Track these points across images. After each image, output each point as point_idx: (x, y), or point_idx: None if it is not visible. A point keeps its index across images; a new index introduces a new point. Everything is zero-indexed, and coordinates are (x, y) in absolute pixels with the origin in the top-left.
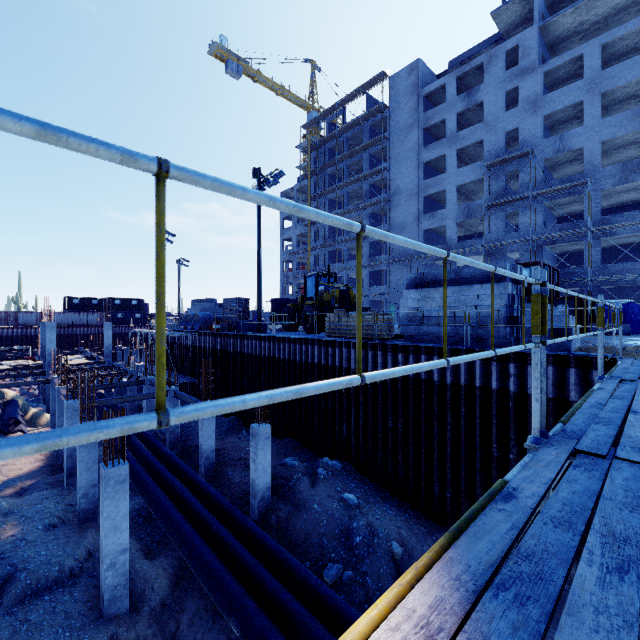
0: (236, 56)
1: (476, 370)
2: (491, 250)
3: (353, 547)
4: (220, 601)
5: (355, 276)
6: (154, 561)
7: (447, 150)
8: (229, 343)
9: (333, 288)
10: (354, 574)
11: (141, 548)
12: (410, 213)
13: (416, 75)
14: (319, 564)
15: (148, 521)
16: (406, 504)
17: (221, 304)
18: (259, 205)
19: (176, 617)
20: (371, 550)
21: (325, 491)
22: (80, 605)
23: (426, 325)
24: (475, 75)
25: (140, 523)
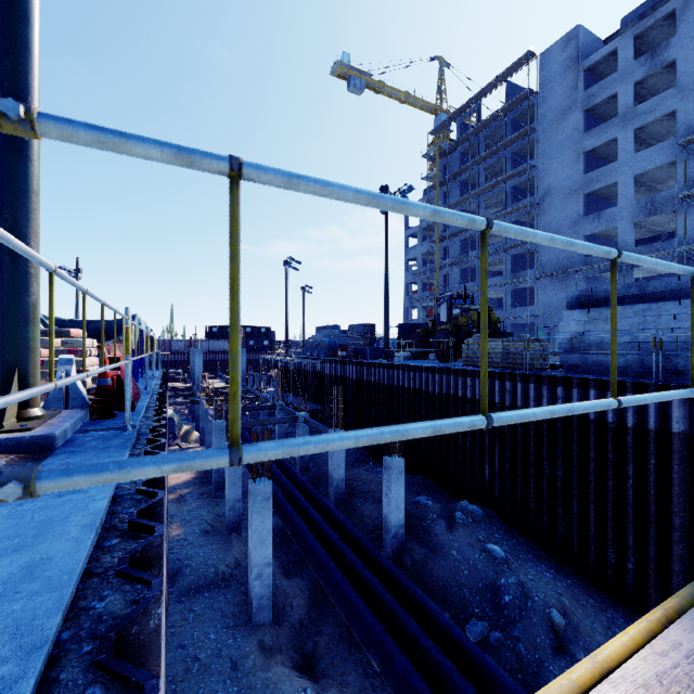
0: (358, 71)
1: (672, 411)
2: (688, 254)
3: (501, 606)
4: (358, 631)
5: (492, 296)
6: (291, 580)
7: (619, 132)
8: (355, 371)
9: (470, 311)
10: (503, 637)
11: (279, 566)
12: (566, 216)
13: (574, 46)
14: (460, 617)
15: (283, 541)
16: (568, 568)
17: (345, 330)
18: (386, 225)
19: (314, 638)
20: (524, 614)
21: (465, 538)
22: (232, 607)
23: (595, 353)
24: (662, 28)
25: (277, 542)
